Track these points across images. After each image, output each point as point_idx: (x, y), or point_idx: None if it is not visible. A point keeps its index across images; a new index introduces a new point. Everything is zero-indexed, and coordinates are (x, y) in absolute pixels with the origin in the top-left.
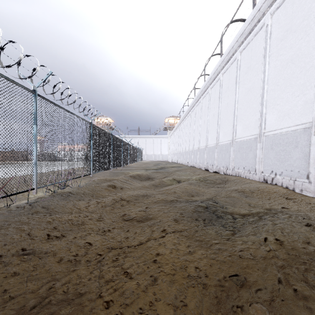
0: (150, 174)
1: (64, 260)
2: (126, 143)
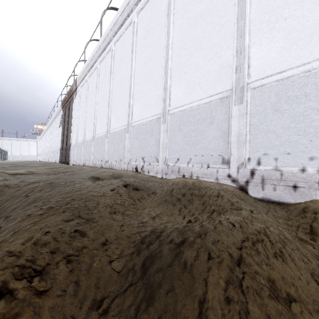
0: None
1: None
2: None
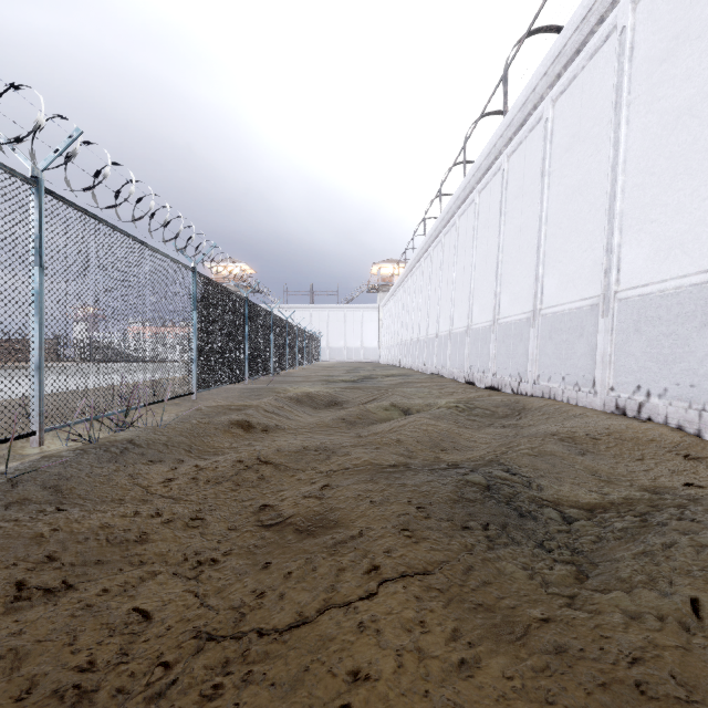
0: (337, 394)
1: (41, 691)
2: (282, 322)
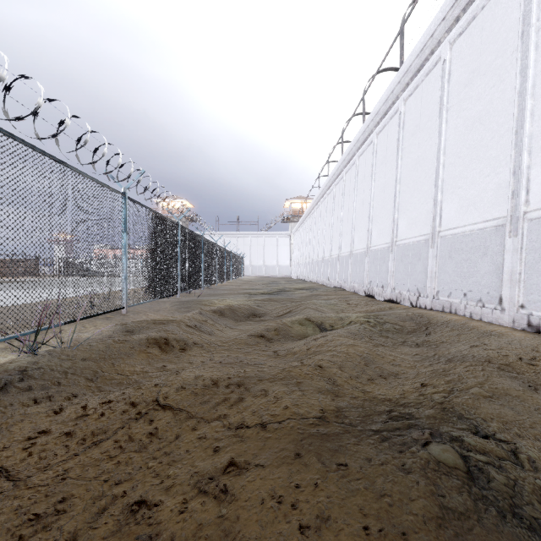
0: (256, 306)
1: None
2: (212, 244)
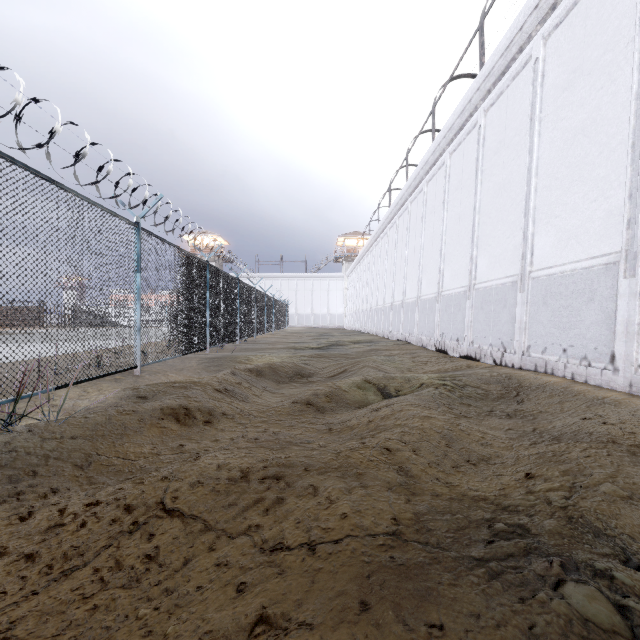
0: (303, 364)
1: None
2: (250, 289)
